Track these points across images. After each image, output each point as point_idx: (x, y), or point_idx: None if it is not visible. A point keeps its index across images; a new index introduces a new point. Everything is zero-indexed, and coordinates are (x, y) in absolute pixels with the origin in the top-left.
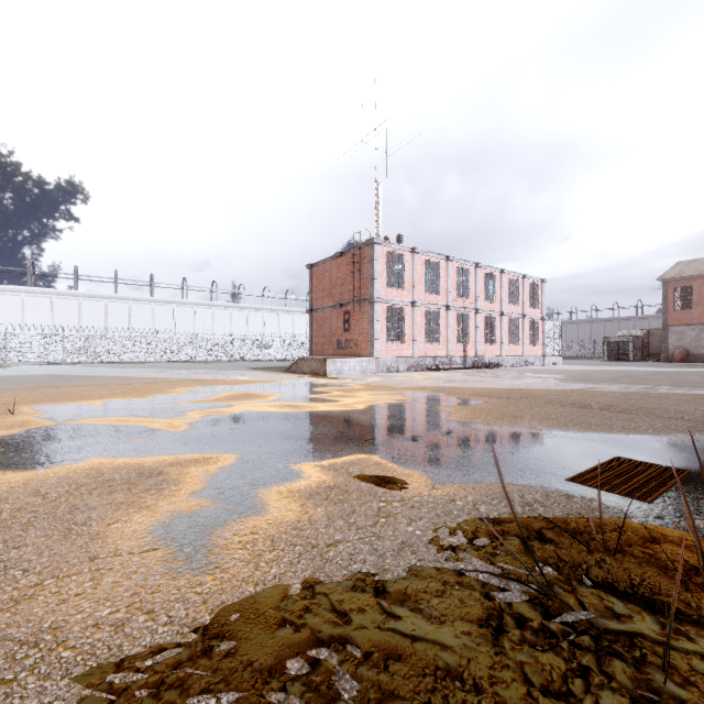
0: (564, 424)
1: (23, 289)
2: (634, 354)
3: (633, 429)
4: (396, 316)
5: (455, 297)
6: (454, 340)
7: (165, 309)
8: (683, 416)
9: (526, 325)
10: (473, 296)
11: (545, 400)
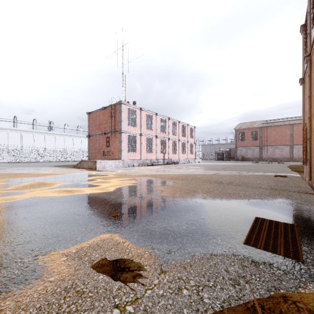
0: (218, 194)
1: None
2: (226, 158)
3: (249, 196)
4: (133, 139)
5: (160, 132)
6: (159, 151)
7: (1, 133)
8: (261, 186)
9: (188, 145)
10: (167, 132)
11: (203, 180)
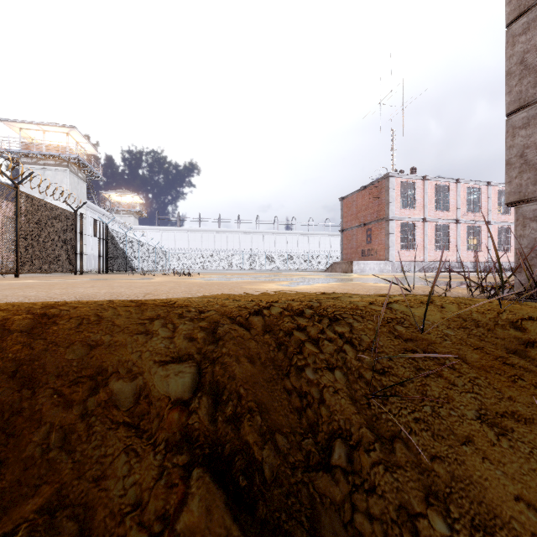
0: None
1: (175, 229)
2: None
3: None
4: (408, 230)
5: (465, 212)
6: (464, 248)
7: (246, 237)
8: None
9: None
10: (484, 210)
11: None
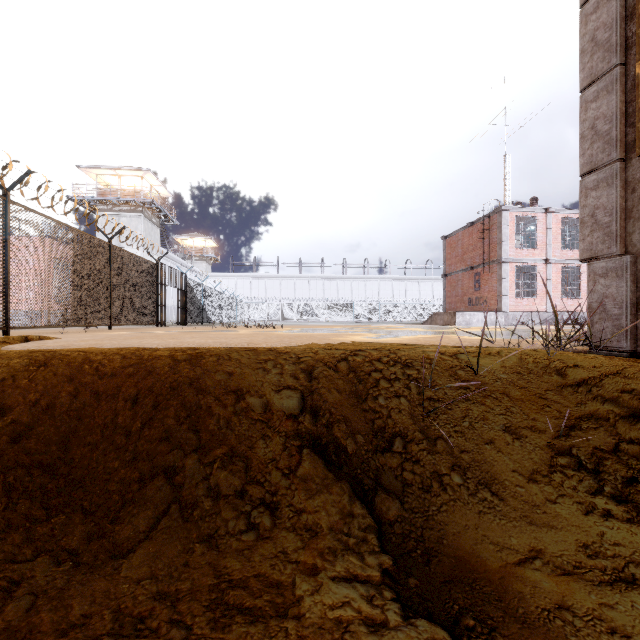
0: None
1: (251, 275)
2: None
3: None
4: (527, 273)
5: None
6: None
7: (331, 283)
8: None
9: None
10: None
11: None
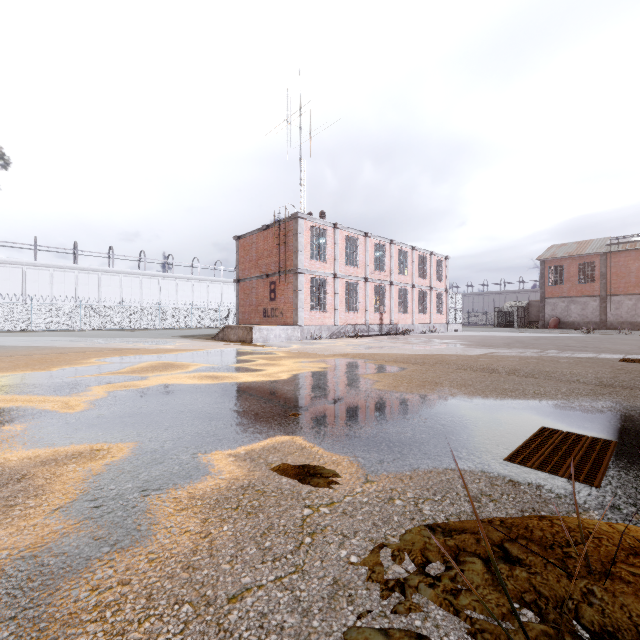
0: (482, 390)
1: None
2: (518, 322)
3: (544, 394)
4: (319, 286)
5: (373, 270)
6: (372, 309)
7: (90, 277)
8: (578, 379)
9: (433, 296)
10: (388, 270)
11: (457, 366)
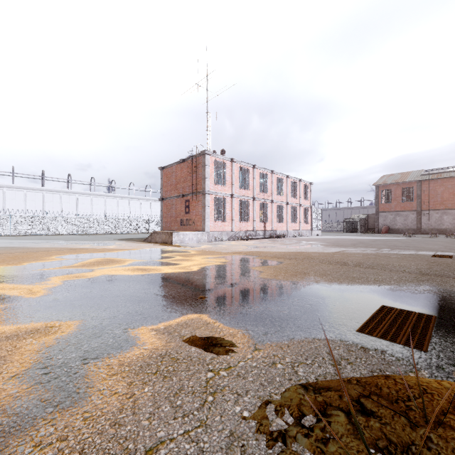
0: (337, 278)
1: None
2: (360, 229)
3: (381, 281)
4: (221, 203)
5: (259, 192)
6: (258, 220)
7: (54, 196)
8: (405, 269)
9: (301, 210)
10: (270, 192)
11: (319, 260)
